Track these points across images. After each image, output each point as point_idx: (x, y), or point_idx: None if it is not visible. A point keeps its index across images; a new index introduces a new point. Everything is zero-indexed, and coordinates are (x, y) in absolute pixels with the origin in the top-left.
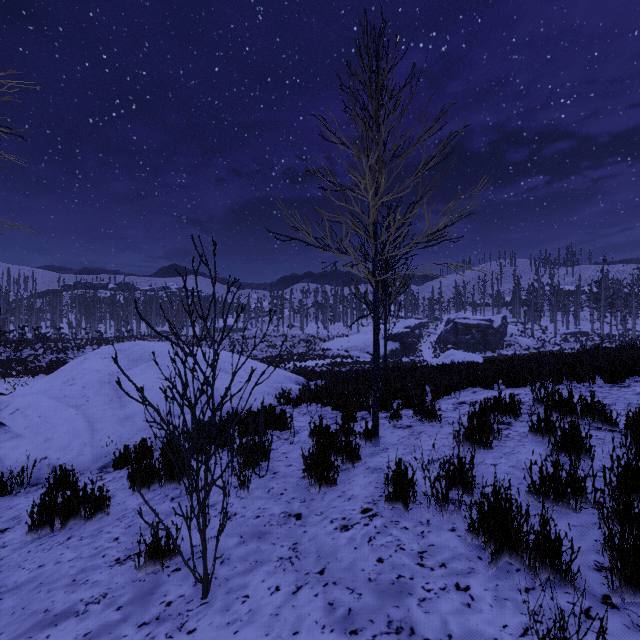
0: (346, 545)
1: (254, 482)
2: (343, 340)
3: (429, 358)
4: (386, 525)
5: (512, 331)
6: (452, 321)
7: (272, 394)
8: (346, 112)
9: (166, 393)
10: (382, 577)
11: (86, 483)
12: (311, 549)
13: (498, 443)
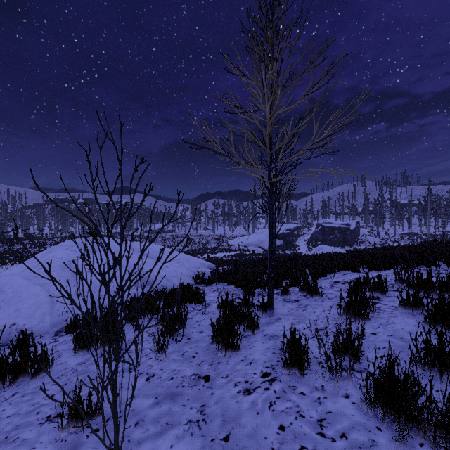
0: (249, 409)
1: (171, 346)
2: (243, 238)
3: (304, 251)
4: (285, 390)
5: (363, 232)
6: (320, 225)
7: (190, 276)
8: (246, 50)
9: (77, 269)
10: (285, 448)
11: (36, 346)
12: (217, 412)
13: (373, 315)
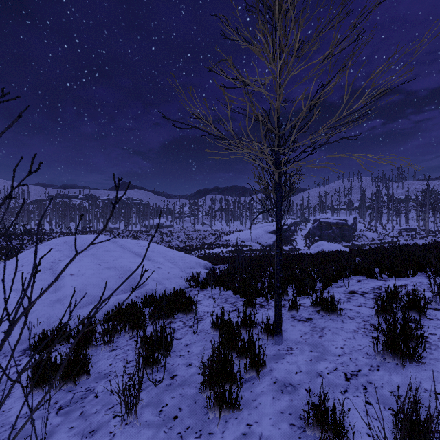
0: None
1: (148, 392)
2: (240, 234)
3: (302, 247)
4: None
5: (361, 227)
6: (318, 220)
7: (185, 277)
8: (247, 10)
9: None
10: None
11: None
12: None
13: (423, 353)
